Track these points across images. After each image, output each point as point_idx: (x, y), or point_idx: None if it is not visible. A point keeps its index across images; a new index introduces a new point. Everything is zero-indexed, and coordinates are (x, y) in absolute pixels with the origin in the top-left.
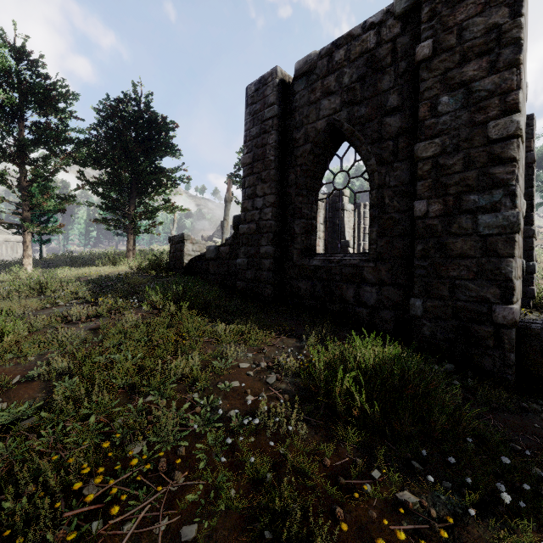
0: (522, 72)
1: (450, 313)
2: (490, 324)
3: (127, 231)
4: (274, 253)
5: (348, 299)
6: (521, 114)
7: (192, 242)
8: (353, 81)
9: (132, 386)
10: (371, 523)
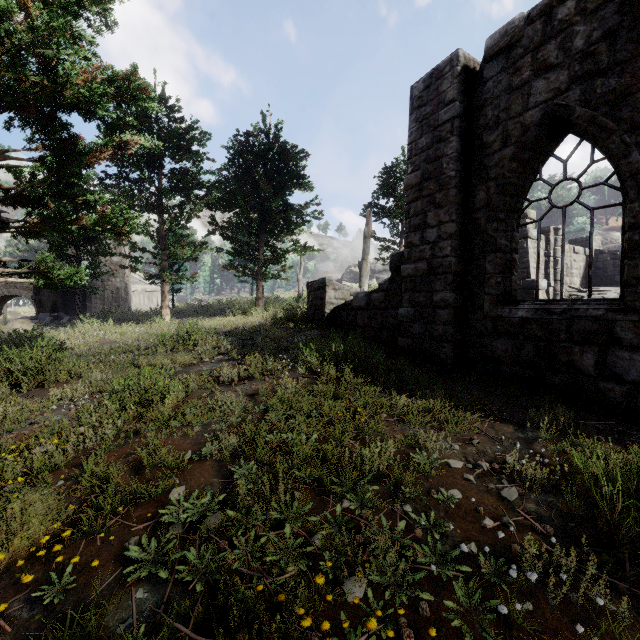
0: None
1: None
2: None
3: (256, 277)
4: (454, 300)
5: (583, 369)
6: None
7: (334, 288)
8: (593, 42)
9: (317, 481)
10: None
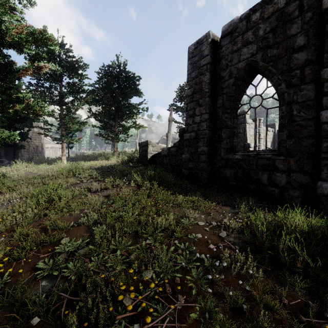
0: None
1: None
2: None
3: (113, 140)
4: (208, 151)
5: (262, 181)
6: None
7: (152, 145)
8: (266, 32)
9: (135, 232)
10: None
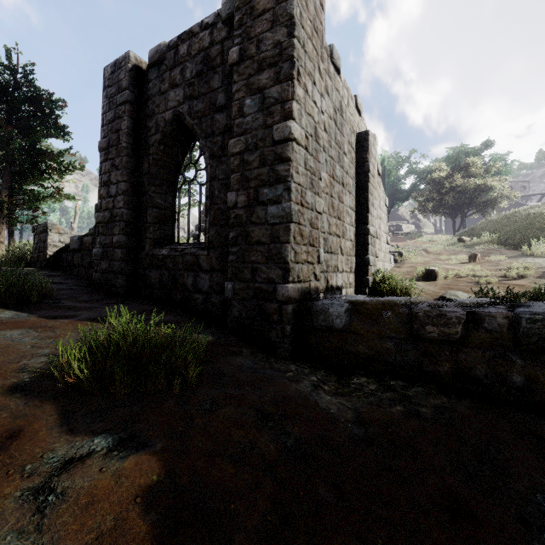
0: (295, 85)
1: (251, 294)
2: (275, 301)
3: None
4: (126, 242)
5: (188, 287)
6: (292, 120)
7: (58, 232)
8: (193, 77)
9: None
10: None
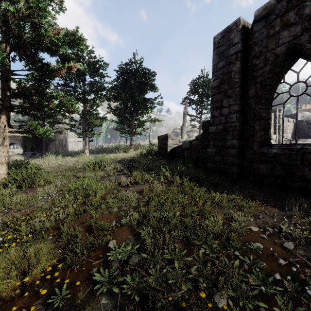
0: None
1: None
2: None
3: (130, 134)
4: (238, 144)
5: (310, 179)
6: None
7: (171, 139)
8: None
9: (184, 237)
10: None
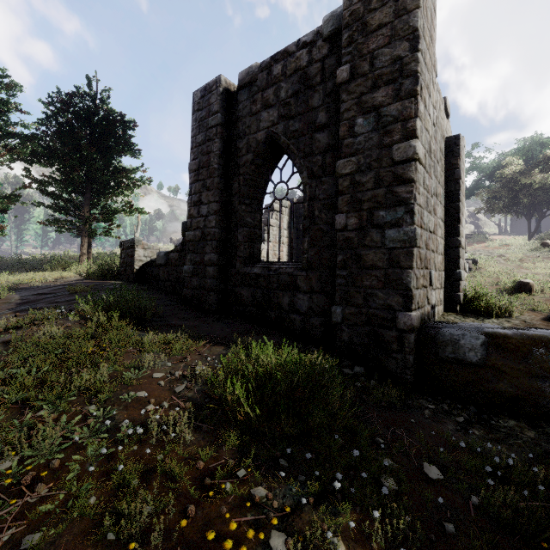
0: (419, 102)
1: (363, 320)
2: (395, 329)
3: (81, 233)
4: (218, 260)
5: (284, 307)
6: (417, 140)
7: (143, 247)
8: (288, 96)
9: (28, 401)
10: (219, 517)
